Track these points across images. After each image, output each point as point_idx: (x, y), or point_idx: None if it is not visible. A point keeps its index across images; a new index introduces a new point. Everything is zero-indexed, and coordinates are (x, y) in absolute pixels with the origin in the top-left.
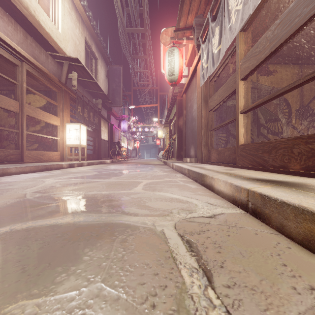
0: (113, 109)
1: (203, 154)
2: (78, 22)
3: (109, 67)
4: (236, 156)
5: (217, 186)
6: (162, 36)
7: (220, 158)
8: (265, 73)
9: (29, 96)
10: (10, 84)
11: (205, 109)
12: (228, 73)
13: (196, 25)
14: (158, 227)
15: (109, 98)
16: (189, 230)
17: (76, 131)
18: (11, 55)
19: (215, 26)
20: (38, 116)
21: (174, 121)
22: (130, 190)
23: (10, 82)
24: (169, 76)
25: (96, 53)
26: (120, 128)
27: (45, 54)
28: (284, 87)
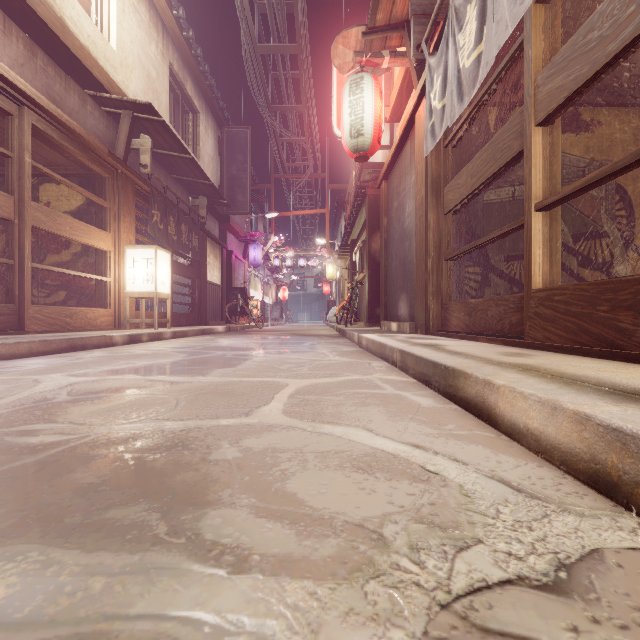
0: (232, 218)
1: (429, 314)
2: (154, 30)
3: (224, 130)
4: (524, 319)
5: (509, 411)
6: (336, 50)
7: (474, 323)
8: (573, 126)
9: (47, 187)
10: (5, 162)
11: (436, 209)
12: (488, 127)
13: (414, 16)
14: None
15: (224, 195)
16: None
17: (148, 262)
18: None
19: (467, 1)
20: (61, 229)
21: (362, 244)
22: (248, 415)
23: (5, 157)
24: (351, 138)
25: (195, 99)
26: (248, 259)
27: (79, 93)
28: None
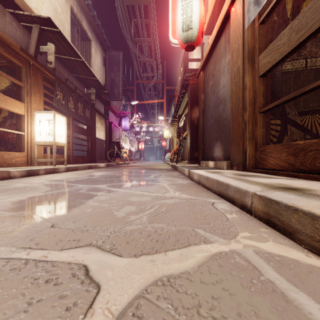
0: (112, 104)
1: (246, 155)
2: None
3: (106, 53)
4: None
5: None
6: None
7: (303, 163)
8: None
9: None
10: None
11: (251, 73)
12: (287, 14)
13: None
14: None
15: (106, 89)
16: None
17: (49, 122)
18: None
19: None
20: None
21: (185, 116)
22: None
23: None
24: (183, 32)
25: (88, 32)
26: (121, 126)
27: None
28: None
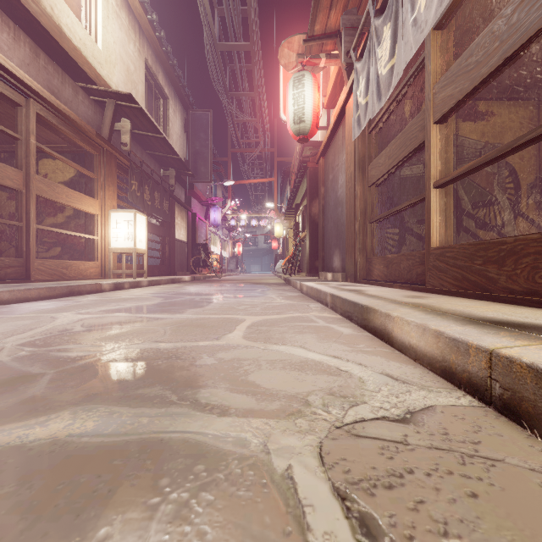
0: (196, 186)
1: (357, 266)
2: (132, 31)
3: (189, 112)
4: (425, 270)
5: (400, 334)
6: (282, 52)
7: (390, 274)
8: (472, 116)
9: (45, 162)
10: (10, 142)
11: (362, 182)
12: (404, 116)
13: (344, 29)
14: (276, 456)
15: (189, 167)
16: (359, 469)
17: (128, 224)
18: (7, 86)
19: (384, 23)
20: (59, 197)
21: (304, 208)
22: (218, 339)
23: (11, 137)
24: (294, 124)
25: (165, 88)
26: (209, 220)
27: (72, 86)
28: (536, 128)
